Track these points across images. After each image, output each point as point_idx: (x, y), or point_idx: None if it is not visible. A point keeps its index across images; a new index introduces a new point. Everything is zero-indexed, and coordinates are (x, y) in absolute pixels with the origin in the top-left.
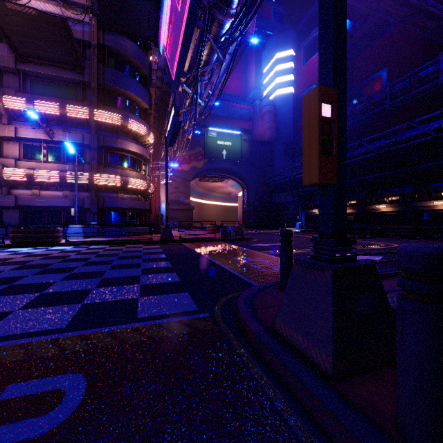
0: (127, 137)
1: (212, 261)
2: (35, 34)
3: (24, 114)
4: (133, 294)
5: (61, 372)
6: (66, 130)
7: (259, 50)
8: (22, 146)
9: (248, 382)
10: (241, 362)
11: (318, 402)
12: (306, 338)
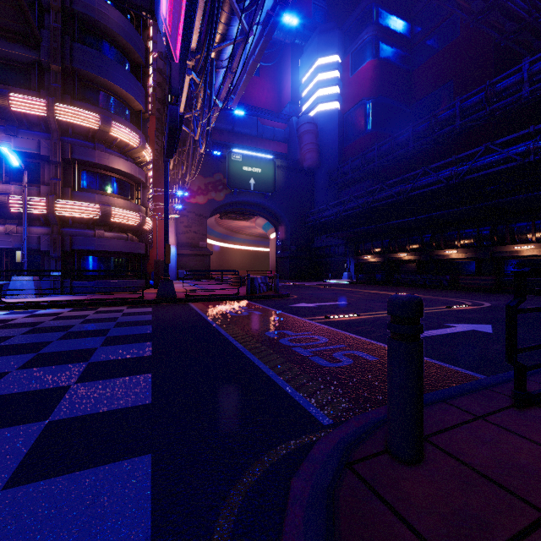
0: (109, 149)
1: (229, 341)
2: None
3: None
4: None
5: None
6: (9, 132)
7: (297, 55)
8: None
9: None
10: None
11: None
12: None
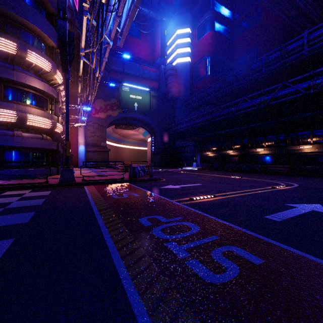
0: (27, 71)
1: (100, 234)
2: None
3: None
4: None
5: None
6: None
7: (164, 27)
8: None
9: None
10: None
11: None
12: None
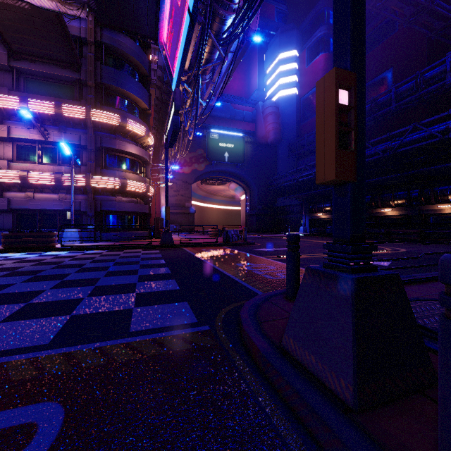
0: (125, 138)
1: (214, 267)
2: (29, 29)
3: (18, 113)
4: (127, 304)
5: (37, 400)
6: (61, 130)
7: (262, 51)
8: (15, 147)
9: (253, 412)
10: (246, 386)
11: (339, 443)
12: (320, 359)
